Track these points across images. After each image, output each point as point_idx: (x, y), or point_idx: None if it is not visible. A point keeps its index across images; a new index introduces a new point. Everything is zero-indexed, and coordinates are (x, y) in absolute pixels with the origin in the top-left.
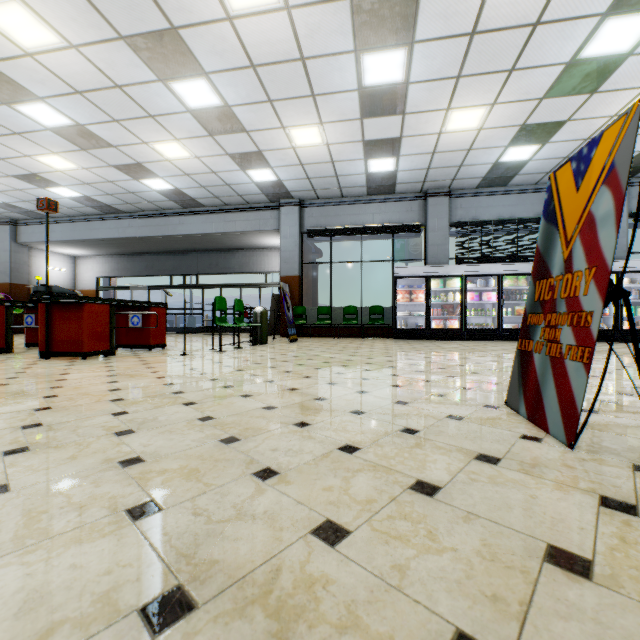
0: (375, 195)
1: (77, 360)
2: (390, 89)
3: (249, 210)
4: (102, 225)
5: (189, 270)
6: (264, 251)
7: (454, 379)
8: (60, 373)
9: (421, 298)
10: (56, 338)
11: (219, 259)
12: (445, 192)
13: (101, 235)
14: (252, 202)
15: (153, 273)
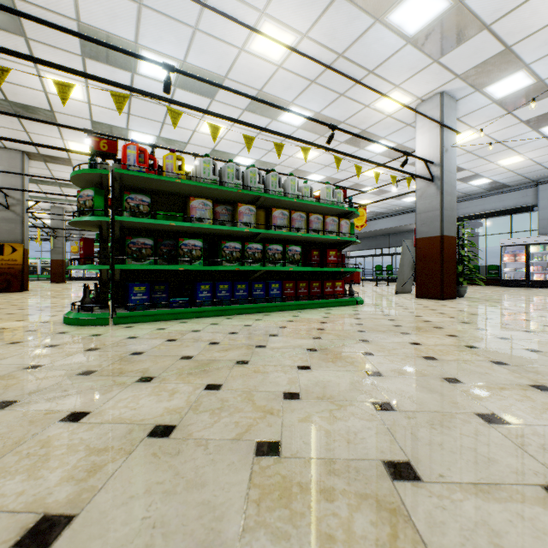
0: (495, 190)
1: None
2: None
3: (411, 212)
4: None
5: (384, 245)
6: None
7: None
8: None
9: (523, 259)
10: None
11: (401, 238)
12: None
13: None
14: (412, 208)
15: (366, 248)
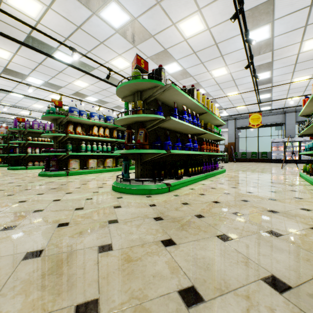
0: (263, 114)
1: None
2: (266, 98)
3: None
4: None
5: None
6: None
7: (277, 167)
8: None
9: (282, 149)
10: None
11: None
12: (293, 111)
13: None
14: None
15: None
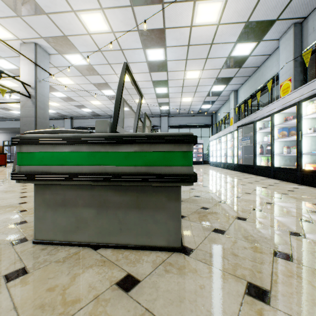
0: (96, 116)
1: None
2: (66, 97)
3: (54, 119)
4: (1, 123)
5: None
6: None
7: None
8: None
9: None
10: None
11: None
12: None
13: (0, 126)
14: (55, 117)
15: None
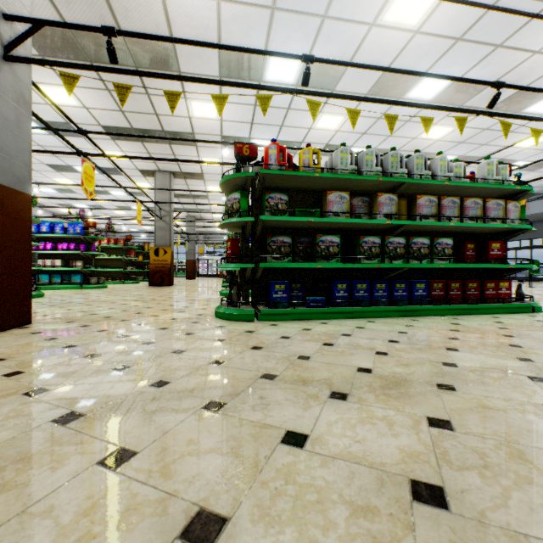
0: None
1: None
2: None
3: None
4: None
5: (534, 235)
6: None
7: None
8: None
9: None
10: None
11: None
12: None
13: None
14: None
15: None
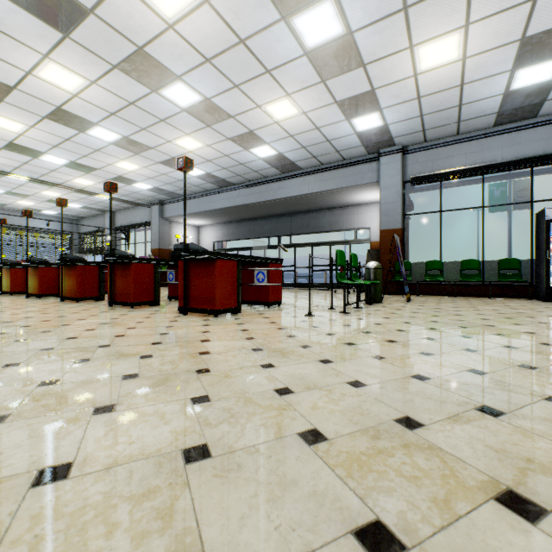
0: (504, 124)
1: (210, 318)
2: None
3: (345, 166)
4: (218, 197)
5: (283, 231)
6: (353, 208)
7: None
8: (200, 338)
9: None
10: (192, 294)
11: (310, 219)
12: None
13: (217, 206)
14: (348, 157)
15: (254, 236)
